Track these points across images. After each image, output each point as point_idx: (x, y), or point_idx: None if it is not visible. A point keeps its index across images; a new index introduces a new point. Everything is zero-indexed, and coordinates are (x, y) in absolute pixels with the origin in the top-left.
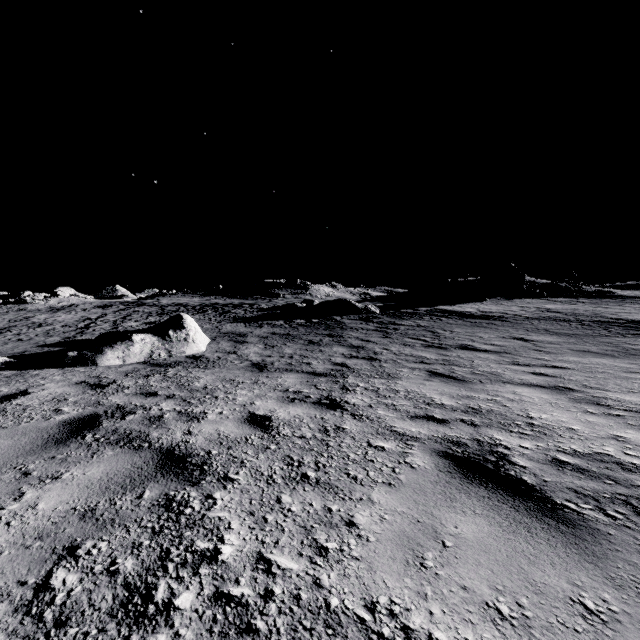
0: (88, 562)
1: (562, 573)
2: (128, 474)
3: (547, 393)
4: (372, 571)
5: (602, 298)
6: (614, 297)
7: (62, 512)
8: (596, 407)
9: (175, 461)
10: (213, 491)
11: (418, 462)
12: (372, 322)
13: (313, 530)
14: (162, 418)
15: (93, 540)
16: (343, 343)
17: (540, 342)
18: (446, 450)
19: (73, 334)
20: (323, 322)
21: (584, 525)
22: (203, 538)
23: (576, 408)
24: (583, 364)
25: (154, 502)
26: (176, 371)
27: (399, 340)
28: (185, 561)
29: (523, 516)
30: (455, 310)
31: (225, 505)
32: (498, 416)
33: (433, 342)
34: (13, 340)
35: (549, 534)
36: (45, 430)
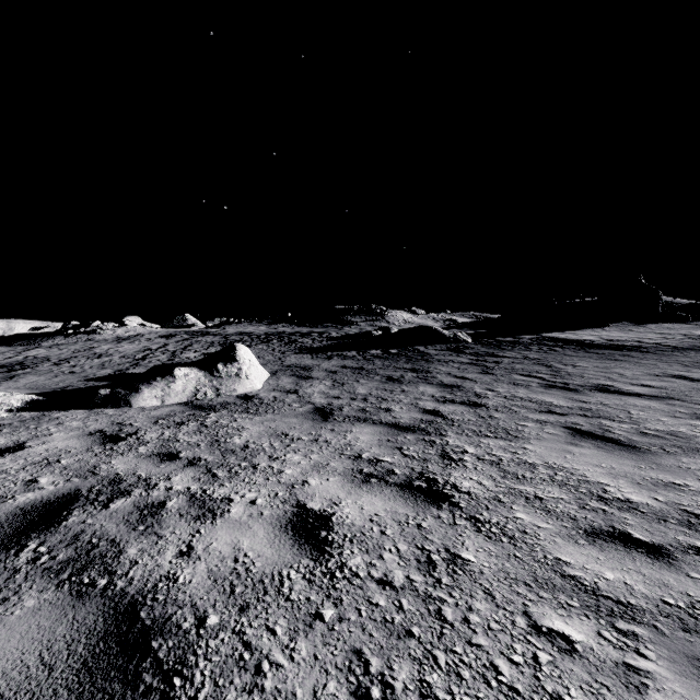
0: None
1: None
2: (13, 692)
3: None
4: None
5: None
6: None
7: None
8: None
9: (126, 648)
10: None
11: None
12: (464, 353)
13: None
14: (161, 509)
15: None
16: (431, 380)
17: None
18: None
19: (127, 366)
20: (403, 353)
21: None
22: None
23: None
24: None
25: None
26: (218, 417)
27: (506, 377)
28: None
29: None
30: (570, 338)
31: None
32: None
33: (554, 381)
34: (65, 372)
35: None
36: None
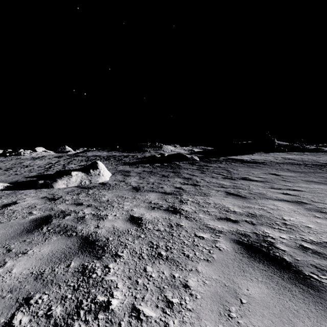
0: (35, 308)
1: (315, 324)
2: (63, 251)
3: (292, 205)
4: (199, 319)
5: (317, 152)
6: (323, 151)
7: (25, 275)
8: (320, 213)
9: (89, 244)
10: (108, 263)
11: (223, 246)
12: (195, 165)
13: (164, 290)
14: (84, 218)
15: (40, 294)
16: (180, 176)
17: (285, 176)
18: (238, 239)
19: (43, 171)
20: (169, 165)
21: (324, 290)
22: (101, 294)
23: (309, 214)
24: (310, 188)
25: (76, 269)
26: (93, 191)
27: (209, 175)
28: (90, 309)
29: (287, 283)
30: (238, 158)
31: (115, 272)
32: (266, 218)
33: (227, 176)
34: (13, 174)
35: (304, 296)
36: (22, 224)
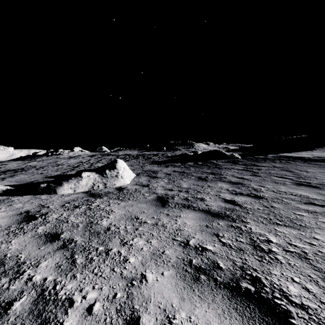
0: None
1: None
2: None
3: None
4: None
5: None
6: None
7: None
8: None
9: None
10: None
11: None
12: (238, 164)
13: None
14: (1, 316)
15: None
16: (224, 180)
17: None
18: None
19: (68, 170)
20: (205, 164)
21: None
22: None
23: None
24: None
25: None
26: (100, 202)
27: (268, 178)
28: None
29: None
30: (295, 156)
31: None
32: None
33: (300, 180)
34: (38, 173)
35: None
36: None
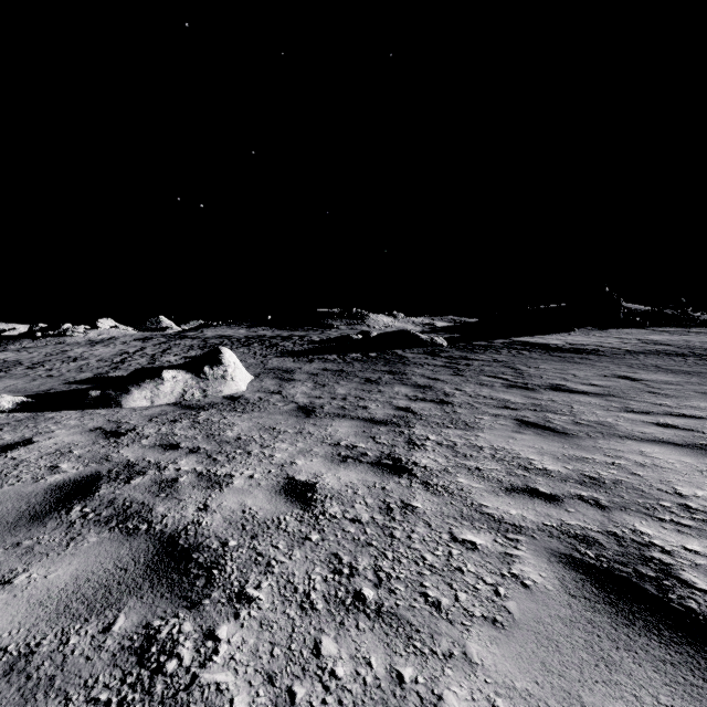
0: None
1: None
2: (104, 580)
3: (688, 455)
4: None
5: None
6: None
7: None
8: None
9: (175, 558)
10: (217, 622)
11: (532, 575)
12: (439, 356)
13: None
14: (176, 483)
15: None
16: (406, 382)
17: (653, 382)
18: (571, 552)
19: (106, 370)
20: (382, 356)
21: None
22: None
23: None
24: None
25: (125, 642)
26: (208, 415)
27: (474, 378)
28: None
29: None
30: (538, 342)
31: (231, 655)
32: (631, 491)
33: (516, 381)
34: (43, 376)
35: None
36: (27, 498)
